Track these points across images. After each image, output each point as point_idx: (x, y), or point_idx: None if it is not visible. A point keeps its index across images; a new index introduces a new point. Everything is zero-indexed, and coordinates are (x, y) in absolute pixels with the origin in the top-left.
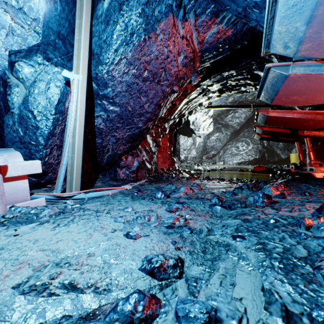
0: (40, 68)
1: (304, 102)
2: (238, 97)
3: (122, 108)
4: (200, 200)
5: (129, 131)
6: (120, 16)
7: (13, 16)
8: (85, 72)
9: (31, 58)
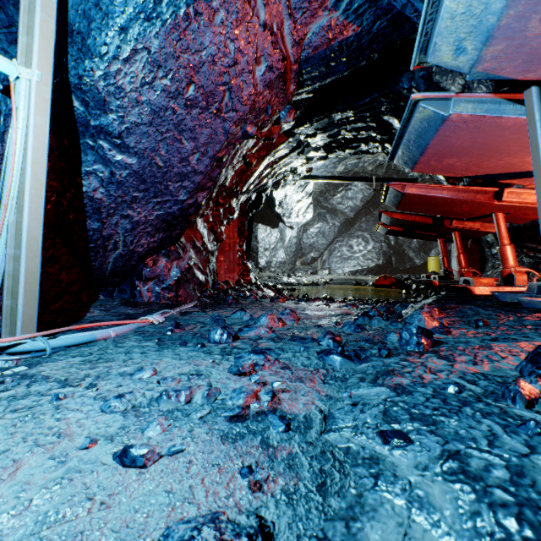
0: None
1: (464, 169)
2: (352, 165)
3: (143, 160)
4: (298, 343)
5: (159, 209)
6: None
7: None
8: (47, 65)
9: None
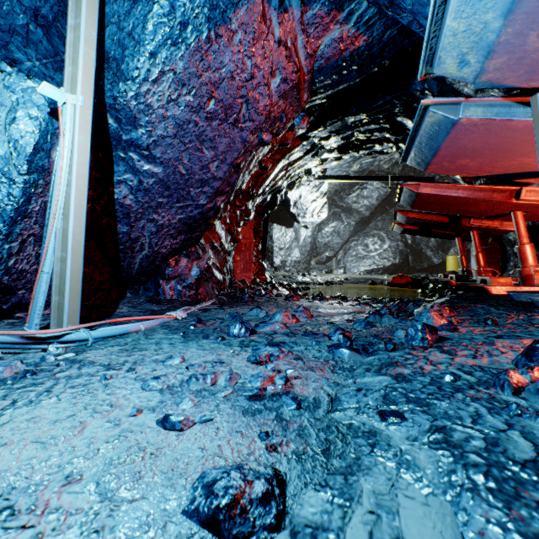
0: None
1: (477, 169)
2: (367, 163)
3: (168, 169)
4: (311, 338)
5: (181, 213)
6: None
7: None
8: (89, 91)
9: None
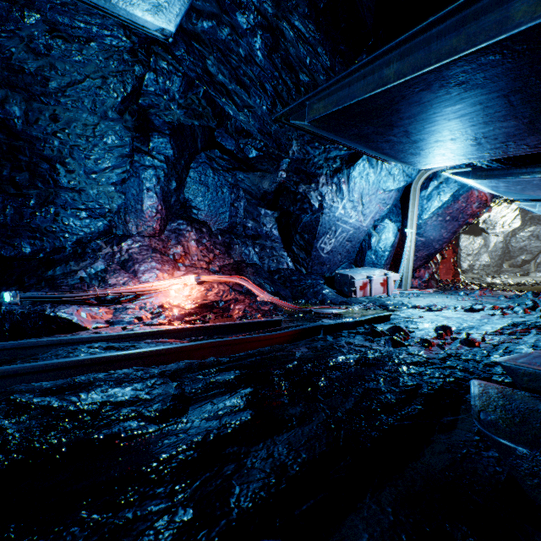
0: (386, 225)
1: None
2: None
3: (426, 238)
4: (490, 297)
5: (426, 252)
6: (437, 198)
7: (380, 206)
8: (415, 227)
9: (383, 222)
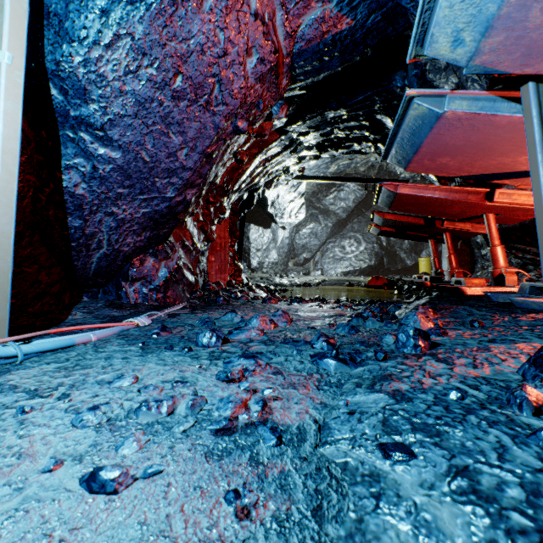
0: None
1: (457, 168)
2: (344, 165)
3: (128, 154)
4: (291, 346)
5: (146, 206)
6: None
7: None
8: (19, 47)
9: None
